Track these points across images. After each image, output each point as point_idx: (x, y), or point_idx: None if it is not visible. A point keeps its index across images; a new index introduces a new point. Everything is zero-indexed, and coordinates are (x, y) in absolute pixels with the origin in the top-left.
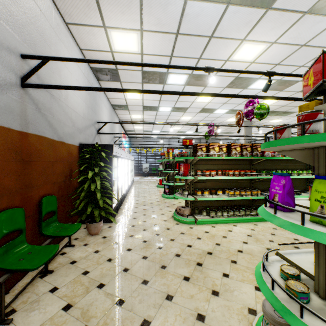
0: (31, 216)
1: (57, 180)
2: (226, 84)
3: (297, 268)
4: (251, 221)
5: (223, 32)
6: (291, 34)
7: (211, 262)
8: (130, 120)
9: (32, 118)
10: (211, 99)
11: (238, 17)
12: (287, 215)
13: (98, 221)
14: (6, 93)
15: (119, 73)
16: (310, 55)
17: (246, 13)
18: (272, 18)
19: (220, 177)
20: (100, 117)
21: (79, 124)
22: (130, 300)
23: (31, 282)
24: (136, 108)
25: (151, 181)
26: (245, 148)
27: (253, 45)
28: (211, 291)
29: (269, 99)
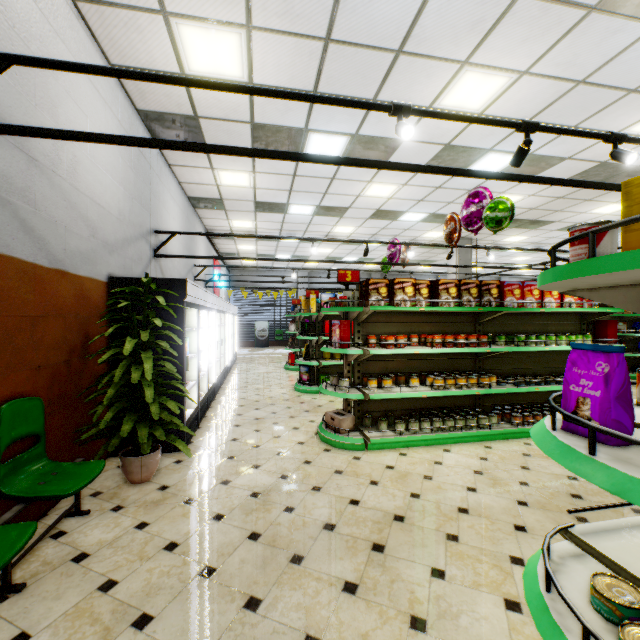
0: None
1: (48, 360)
2: (425, 160)
3: (621, 573)
4: (479, 439)
5: (424, 43)
6: (560, 55)
7: (403, 540)
8: (229, 232)
9: None
10: (394, 191)
11: (457, 8)
12: (623, 457)
13: (150, 452)
14: None
15: (203, 127)
16: (593, 105)
17: (474, 1)
18: (526, 15)
19: (417, 350)
20: (160, 222)
21: (109, 232)
22: None
23: None
24: (241, 207)
25: (272, 357)
26: (467, 290)
27: (483, 76)
28: (409, 618)
29: (527, 181)
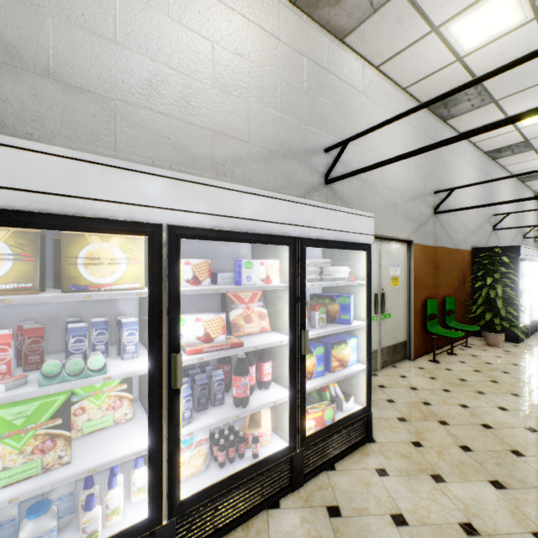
0: (438, 309)
1: (453, 284)
2: None
3: None
4: None
5: None
6: None
7: None
8: None
9: (438, 234)
10: None
11: None
12: None
13: (498, 333)
14: (428, 223)
15: (531, 142)
16: None
17: None
18: None
19: None
20: (496, 207)
21: (471, 226)
22: (537, 386)
23: (442, 355)
24: None
25: None
26: None
27: None
28: None
29: None
